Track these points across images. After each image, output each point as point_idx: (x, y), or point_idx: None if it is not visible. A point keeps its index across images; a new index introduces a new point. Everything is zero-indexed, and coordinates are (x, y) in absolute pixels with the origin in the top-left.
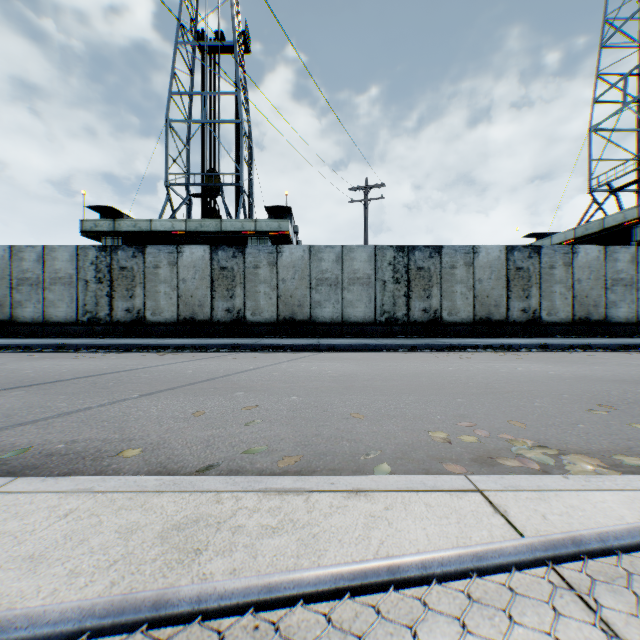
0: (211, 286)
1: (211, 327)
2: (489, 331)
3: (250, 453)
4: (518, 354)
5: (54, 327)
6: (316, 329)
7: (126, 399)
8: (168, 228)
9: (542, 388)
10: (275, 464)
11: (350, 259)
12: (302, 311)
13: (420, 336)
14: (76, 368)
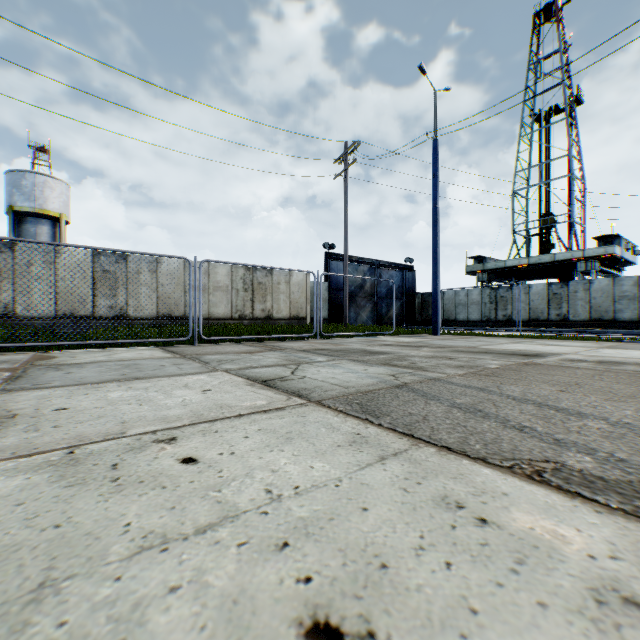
0: (547, 303)
1: (547, 323)
2: None
3: None
4: None
5: (471, 323)
6: (616, 325)
7: None
8: (515, 264)
9: None
10: None
11: None
12: (606, 315)
13: None
14: None
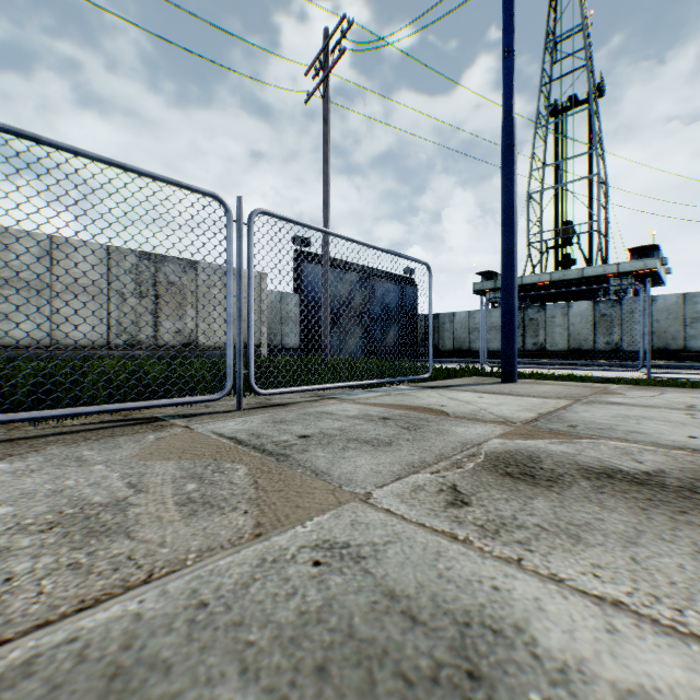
0: (592, 327)
1: (592, 354)
2: None
3: None
4: None
5: (490, 354)
6: (689, 357)
7: None
8: (535, 281)
9: None
10: None
11: None
12: (674, 343)
13: None
14: None
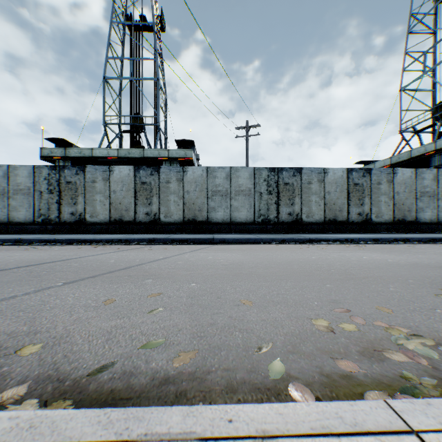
0: (134, 196)
1: (134, 226)
2: (335, 229)
3: (147, 348)
4: (359, 245)
5: (16, 226)
6: (211, 227)
7: (51, 287)
8: (105, 154)
9: (389, 274)
10: (170, 362)
11: (236, 177)
12: (201, 214)
13: (286, 232)
14: (22, 258)
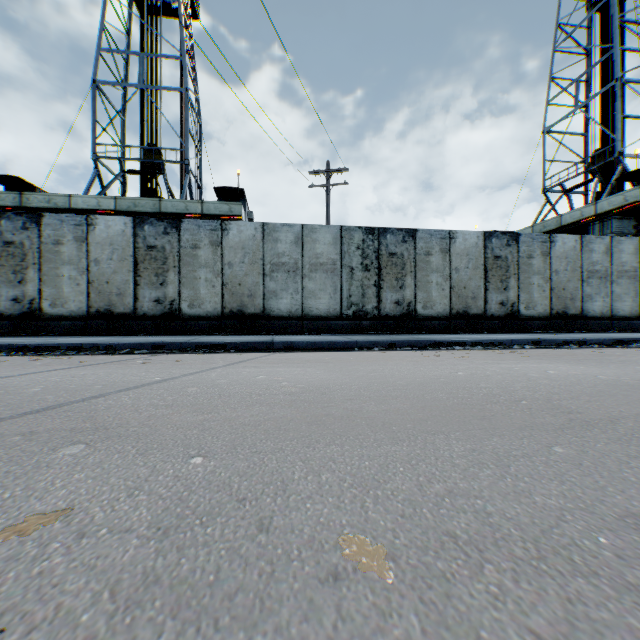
0: (135, 270)
1: (135, 322)
2: (467, 326)
3: None
4: (517, 351)
5: None
6: (271, 324)
7: None
8: (93, 206)
9: None
10: None
11: (312, 241)
12: (253, 302)
13: (392, 332)
14: None
